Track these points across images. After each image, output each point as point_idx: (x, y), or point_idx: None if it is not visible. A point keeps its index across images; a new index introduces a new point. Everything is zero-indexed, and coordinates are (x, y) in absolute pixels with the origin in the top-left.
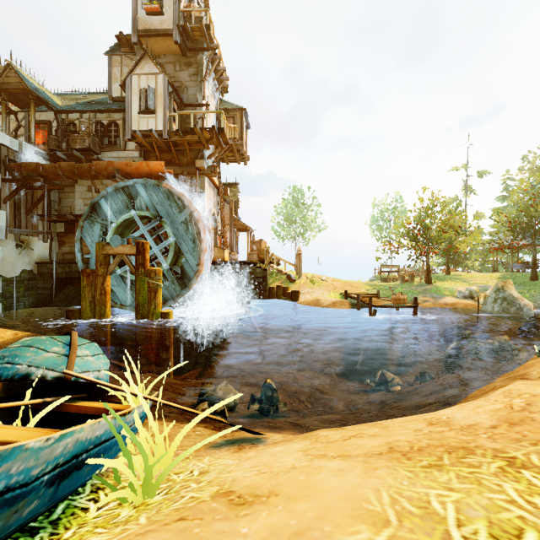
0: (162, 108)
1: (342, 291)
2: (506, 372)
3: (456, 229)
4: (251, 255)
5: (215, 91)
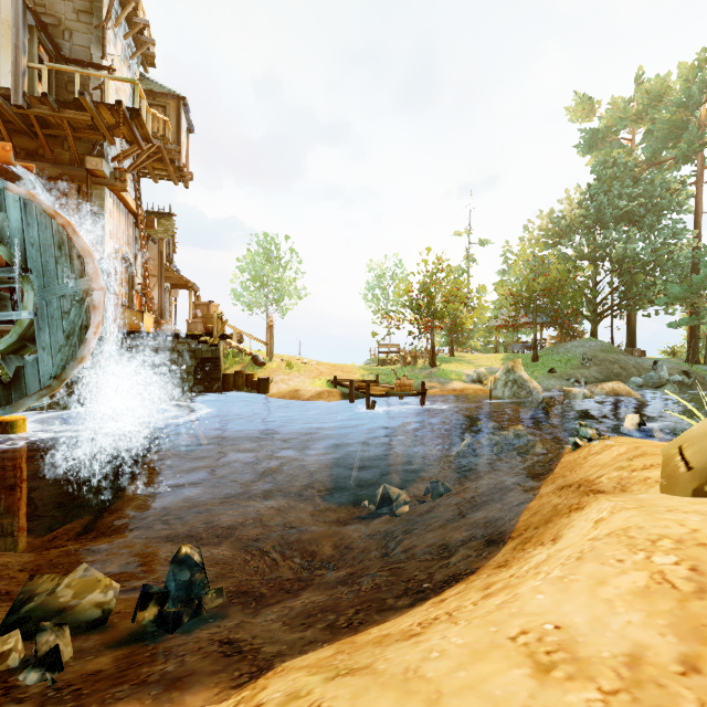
0: (11, 48)
1: (330, 377)
2: (546, 476)
3: (463, 300)
4: (192, 324)
5: (130, 57)
